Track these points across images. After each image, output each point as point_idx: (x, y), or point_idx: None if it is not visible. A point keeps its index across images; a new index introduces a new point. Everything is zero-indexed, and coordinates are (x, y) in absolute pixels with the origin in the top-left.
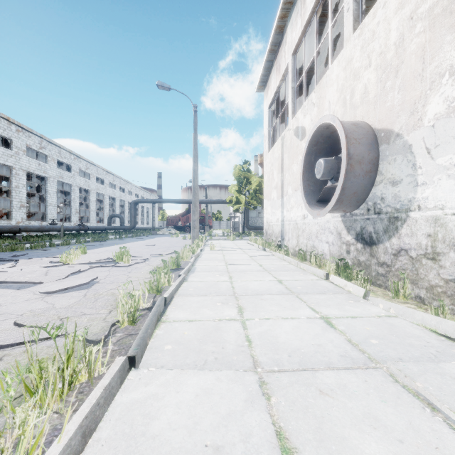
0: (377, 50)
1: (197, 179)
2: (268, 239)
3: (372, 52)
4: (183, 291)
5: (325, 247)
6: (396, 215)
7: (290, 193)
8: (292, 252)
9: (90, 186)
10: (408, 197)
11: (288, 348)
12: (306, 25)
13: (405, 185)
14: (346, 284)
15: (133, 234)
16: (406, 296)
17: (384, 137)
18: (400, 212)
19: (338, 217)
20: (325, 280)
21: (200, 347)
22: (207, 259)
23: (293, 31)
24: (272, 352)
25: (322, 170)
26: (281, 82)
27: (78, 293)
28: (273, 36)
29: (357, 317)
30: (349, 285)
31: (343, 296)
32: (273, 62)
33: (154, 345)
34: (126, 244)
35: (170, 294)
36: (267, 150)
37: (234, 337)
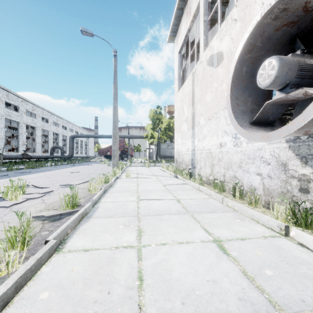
0: None
1: (116, 114)
2: (178, 167)
3: None
4: (15, 310)
5: (256, 180)
6: None
7: (202, 123)
8: (205, 180)
9: (36, 124)
10: None
11: None
12: None
13: None
14: None
15: (68, 162)
16: None
17: None
18: None
19: (280, 142)
20: (285, 237)
21: None
22: (119, 191)
23: None
24: None
25: (275, 72)
26: (191, 24)
27: None
28: None
29: None
30: None
31: None
32: (183, 9)
33: None
34: (53, 171)
35: None
36: (177, 89)
37: None
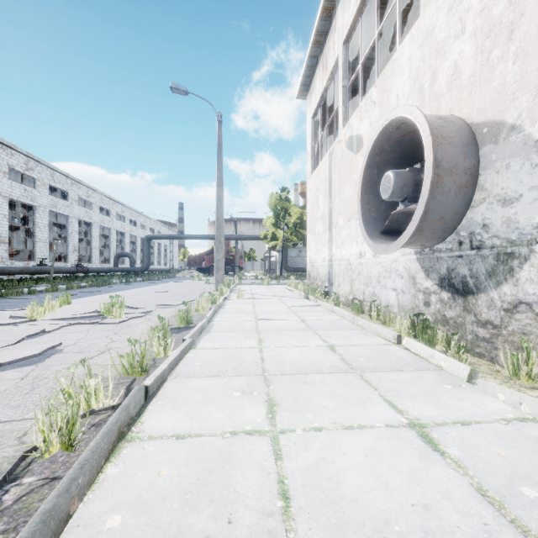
0: (476, 6)
1: (222, 208)
2: (311, 284)
3: (468, 12)
4: (184, 367)
5: (392, 296)
6: (510, 249)
7: (341, 224)
8: (344, 301)
9: (92, 218)
10: (533, 221)
11: (366, 518)
12: (363, 1)
13: (527, 203)
14: (433, 353)
15: (144, 278)
16: (532, 376)
17: (488, 134)
18: (518, 245)
19: (410, 254)
20: (396, 345)
21: (182, 519)
22: (232, 312)
23: (346, 12)
24: (334, 537)
25: (391, 187)
26: (328, 83)
27: (16, 372)
28: (318, 22)
29: (470, 423)
30: (438, 356)
31: (431, 374)
32: (318, 58)
33: (87, 513)
34: (131, 290)
35: (157, 378)
36: (311, 171)
37: (256, 483)
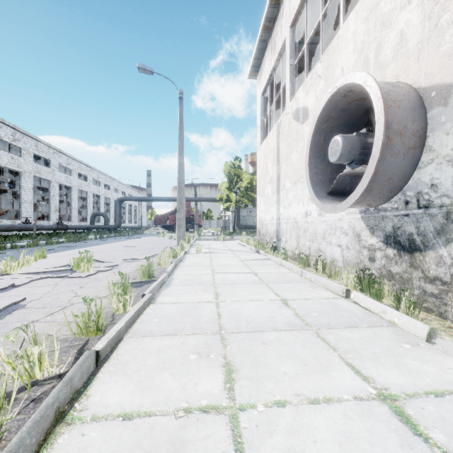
0: None
1: (183, 173)
2: (261, 240)
3: None
4: (142, 324)
5: (337, 252)
6: None
7: (288, 187)
8: (291, 255)
9: (72, 183)
10: None
11: None
12: None
13: None
14: (384, 309)
15: (116, 234)
16: None
17: (436, 97)
18: None
19: (355, 213)
20: (345, 298)
21: None
22: (191, 265)
23: None
24: None
25: (339, 150)
26: (276, 63)
27: None
28: (268, 9)
29: (444, 393)
30: (391, 312)
31: (386, 332)
32: (267, 42)
33: None
34: (103, 245)
35: (111, 339)
36: (260, 141)
37: None
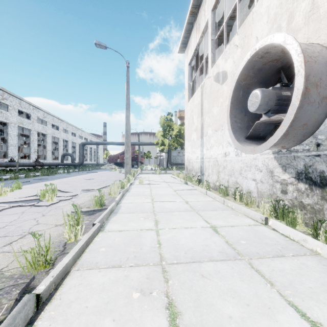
0: None
1: (129, 123)
2: (188, 174)
3: None
4: (89, 254)
5: (252, 184)
6: None
7: (210, 134)
8: (212, 186)
9: (47, 131)
10: None
11: None
12: None
13: None
14: (305, 238)
15: (79, 169)
16: None
17: None
18: None
19: (268, 154)
20: (264, 225)
21: None
22: (135, 195)
23: None
24: None
25: (259, 102)
26: (200, 39)
27: None
28: None
29: None
30: (312, 242)
31: (312, 261)
32: (193, 24)
33: None
34: (69, 177)
35: (56, 277)
36: (188, 99)
37: None
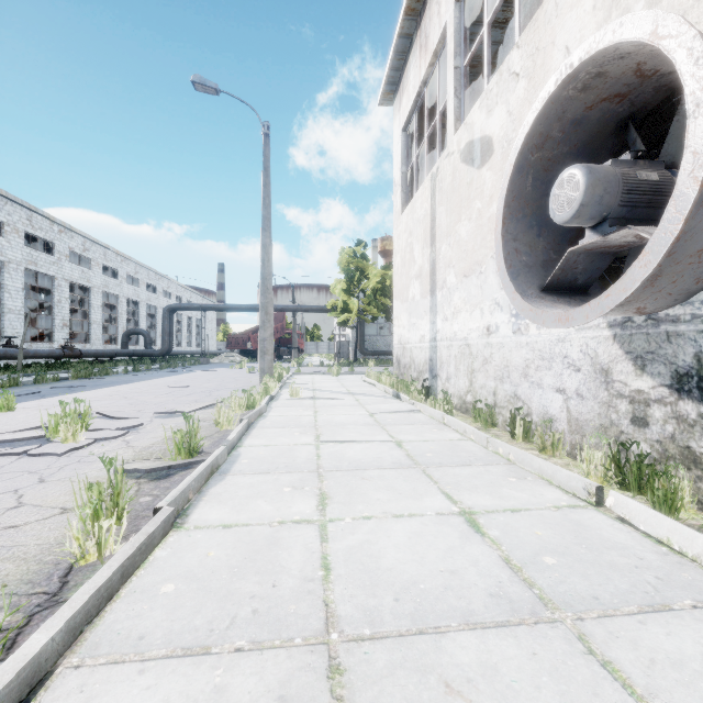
0: None
1: (269, 262)
2: (402, 375)
3: None
4: (127, 605)
5: (554, 402)
6: None
7: (452, 284)
8: (457, 403)
9: (91, 281)
10: None
11: None
12: None
13: None
14: None
15: (162, 364)
16: None
17: None
18: None
19: (598, 328)
20: (596, 508)
21: None
22: (278, 425)
23: None
24: None
25: (579, 196)
26: (429, 71)
27: None
28: None
29: None
30: None
31: None
32: (412, 37)
33: None
34: (134, 383)
35: None
36: (400, 208)
37: None
